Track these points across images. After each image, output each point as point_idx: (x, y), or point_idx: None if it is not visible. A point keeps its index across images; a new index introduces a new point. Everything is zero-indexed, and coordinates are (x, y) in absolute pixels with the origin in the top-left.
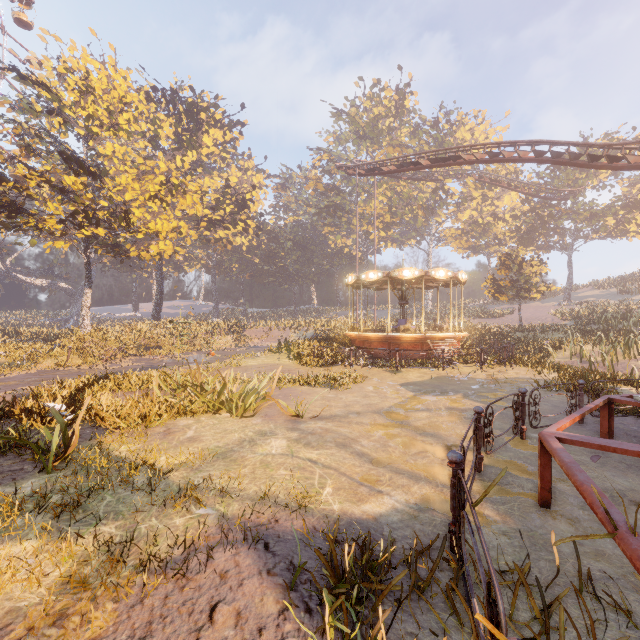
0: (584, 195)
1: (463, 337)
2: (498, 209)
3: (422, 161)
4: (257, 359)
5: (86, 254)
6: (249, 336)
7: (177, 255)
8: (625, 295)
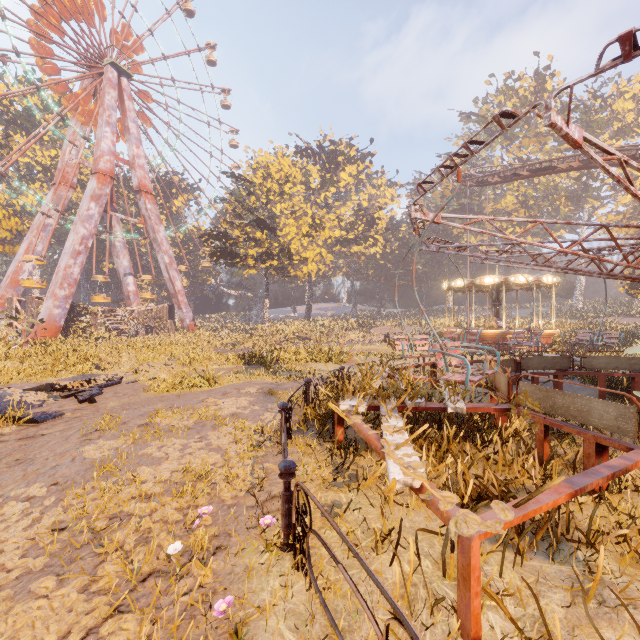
0: None
1: (552, 334)
2: None
3: (523, 172)
4: (367, 346)
5: (266, 277)
6: (375, 332)
7: (320, 272)
8: None
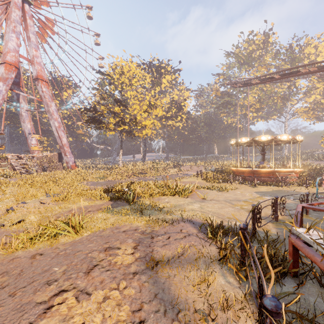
0: None
1: (300, 171)
2: None
3: (275, 76)
4: (187, 179)
5: (120, 136)
6: (183, 169)
7: (152, 134)
8: None
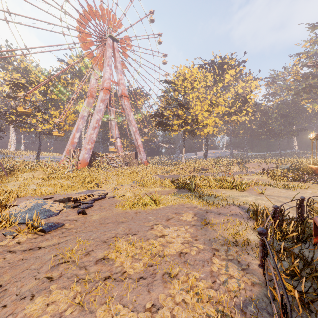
0: None
1: None
2: None
3: None
4: (250, 176)
5: (183, 135)
6: (248, 167)
7: (214, 131)
8: None
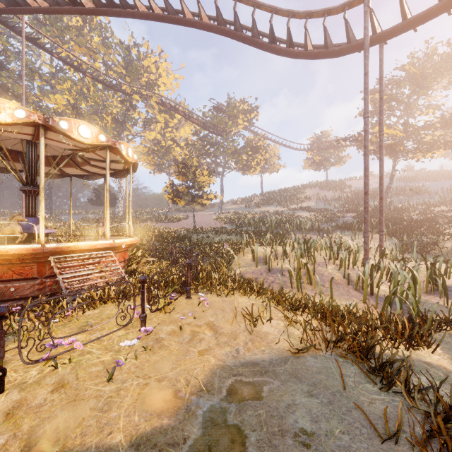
0: (231, 136)
1: (132, 244)
2: (176, 138)
3: None
4: None
5: None
6: None
7: None
8: (250, 208)
